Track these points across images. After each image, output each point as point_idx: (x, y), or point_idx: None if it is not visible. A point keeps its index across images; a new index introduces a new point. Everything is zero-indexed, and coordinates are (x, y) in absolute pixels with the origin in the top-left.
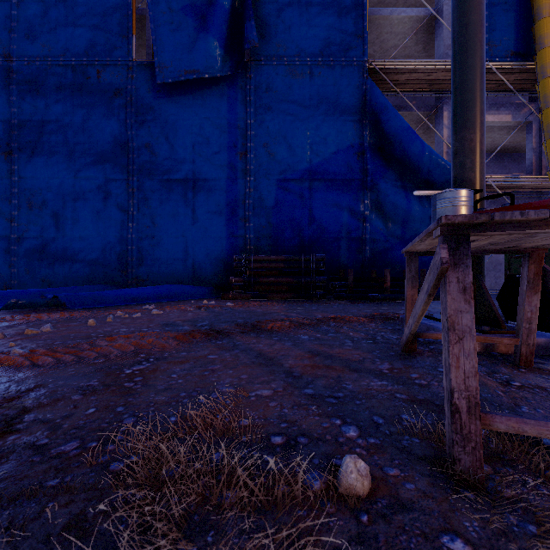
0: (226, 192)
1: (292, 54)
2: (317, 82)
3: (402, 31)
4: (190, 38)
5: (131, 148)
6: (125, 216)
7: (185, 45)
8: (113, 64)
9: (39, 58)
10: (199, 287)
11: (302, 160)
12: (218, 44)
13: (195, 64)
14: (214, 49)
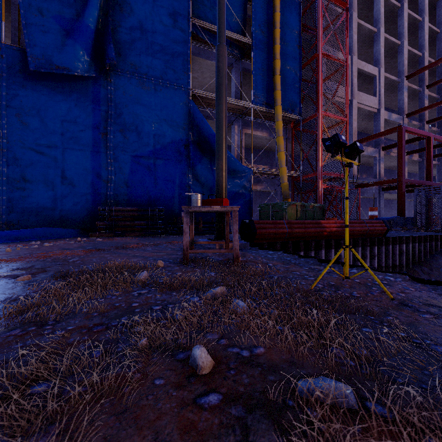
0: (91, 160)
1: (142, 73)
2: (159, 95)
3: (214, 70)
4: (60, 41)
5: (0, 115)
6: None
7: (56, 46)
8: None
9: None
10: (70, 229)
11: (149, 144)
12: (85, 53)
13: (65, 63)
14: (82, 56)
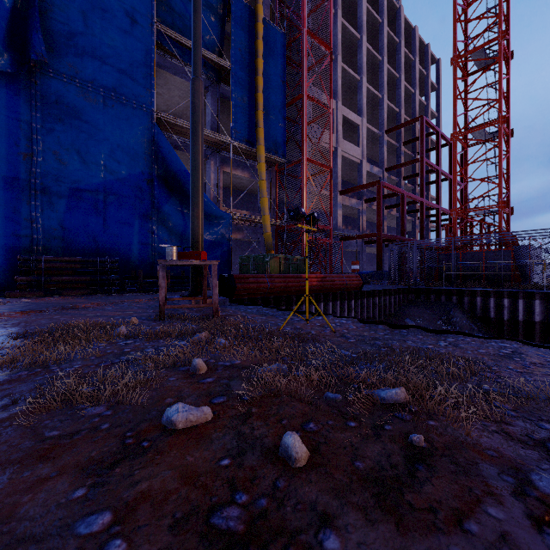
0: (4, 189)
1: (86, 79)
2: (111, 112)
3: (184, 89)
4: None
5: None
6: None
7: None
8: None
9: None
10: None
11: (96, 175)
12: None
13: None
14: None
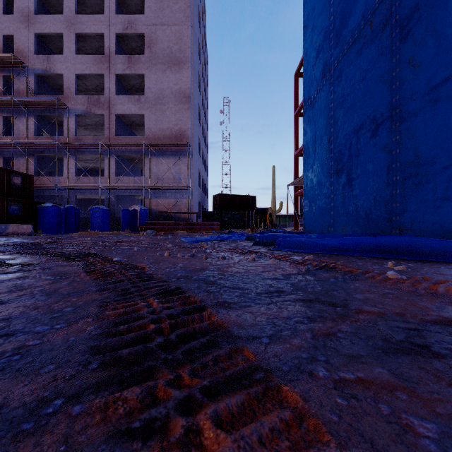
0: None
1: None
2: None
3: None
4: None
5: (394, 77)
6: (389, 157)
7: None
8: (381, 0)
9: (340, 55)
10: None
11: None
12: None
13: None
14: None
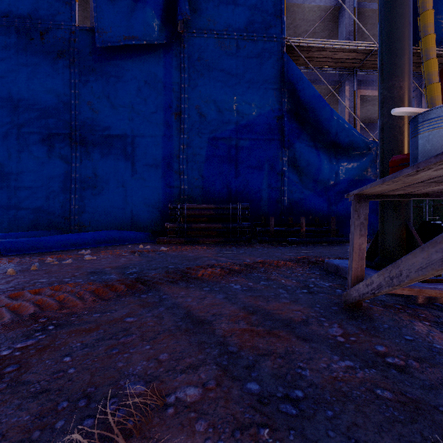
0: (162, 147)
1: (221, 28)
2: (242, 54)
3: (312, 18)
4: (129, 7)
5: (73, 105)
6: (68, 167)
7: (124, 14)
8: (57, 27)
9: None
10: (137, 232)
11: (229, 121)
12: (155, 14)
13: (133, 31)
14: (151, 18)
